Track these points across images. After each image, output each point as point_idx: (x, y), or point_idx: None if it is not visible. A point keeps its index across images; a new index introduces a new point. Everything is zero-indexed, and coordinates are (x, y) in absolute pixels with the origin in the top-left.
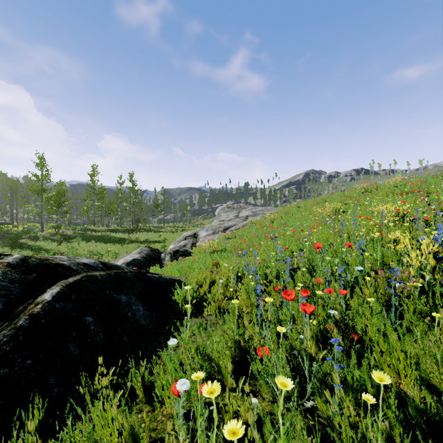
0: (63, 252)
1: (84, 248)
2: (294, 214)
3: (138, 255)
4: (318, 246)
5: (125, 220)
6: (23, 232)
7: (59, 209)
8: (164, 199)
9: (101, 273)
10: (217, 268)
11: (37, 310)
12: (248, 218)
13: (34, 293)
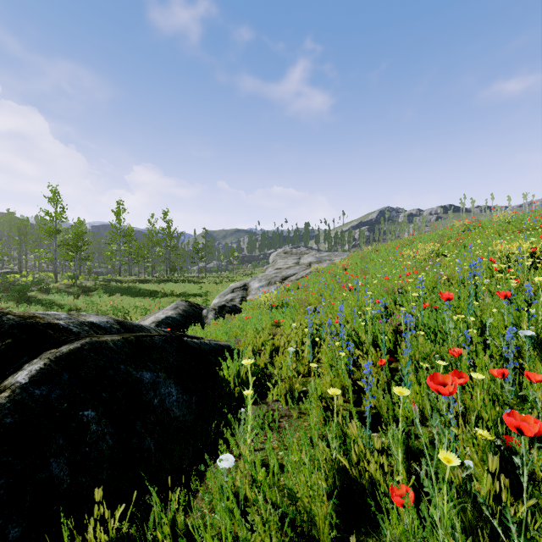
0: (80, 308)
1: (106, 302)
2: (373, 259)
3: (172, 311)
4: (448, 298)
5: (158, 269)
6: (32, 284)
7: (76, 254)
8: (206, 242)
9: (114, 337)
10: (277, 330)
11: (1, 401)
12: (311, 265)
13: (4, 370)
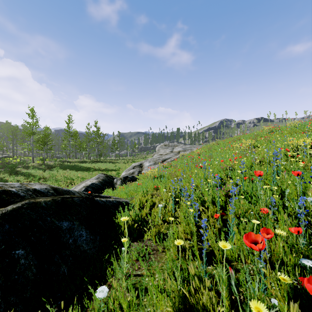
0: (46, 178)
1: (61, 174)
2: (215, 149)
3: (95, 180)
4: (260, 175)
5: (92, 154)
6: (19, 163)
7: (44, 146)
8: (119, 139)
9: (46, 199)
10: (156, 192)
11: None
12: (180, 153)
13: None
